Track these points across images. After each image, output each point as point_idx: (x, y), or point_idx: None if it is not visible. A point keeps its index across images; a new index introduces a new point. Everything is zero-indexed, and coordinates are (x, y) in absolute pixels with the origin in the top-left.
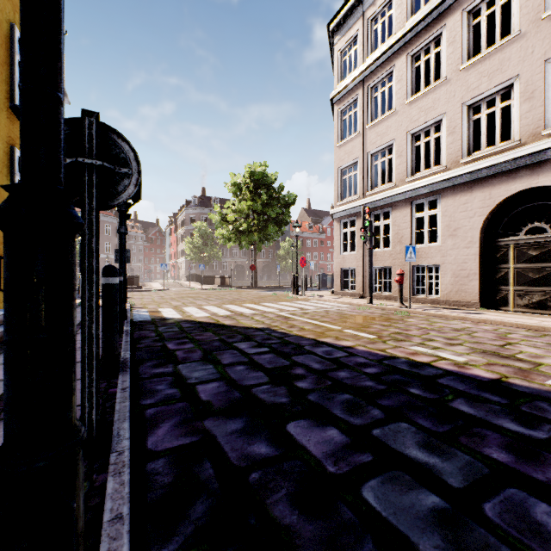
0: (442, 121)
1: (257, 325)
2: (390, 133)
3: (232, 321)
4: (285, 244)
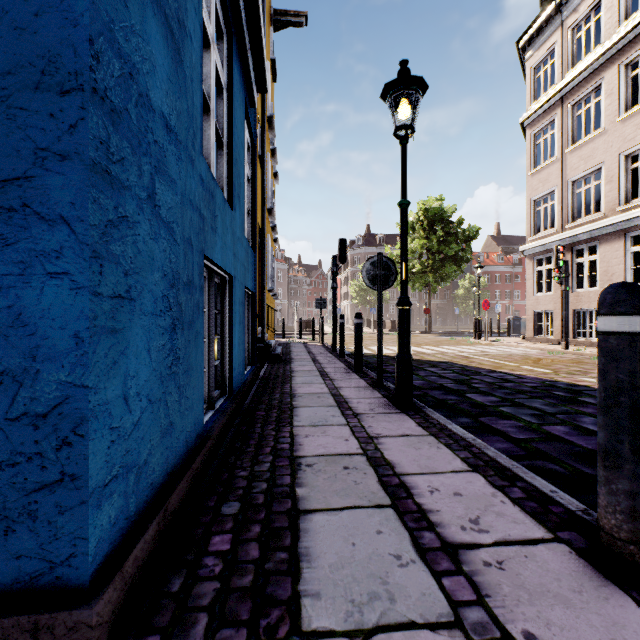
0: None
1: (440, 359)
2: (596, 157)
3: (417, 357)
4: (465, 282)
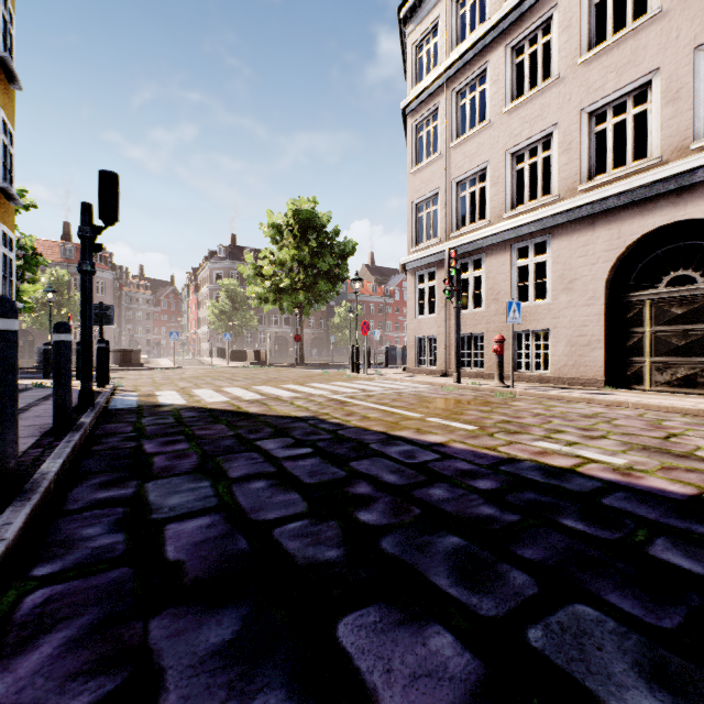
0: (552, 135)
1: (298, 412)
2: (482, 153)
3: (261, 408)
4: (341, 309)
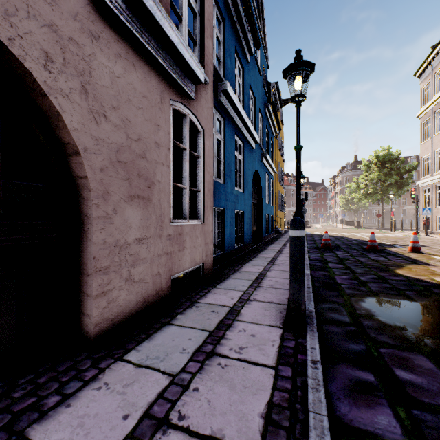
0: None
1: (341, 236)
2: None
3: (335, 235)
4: None
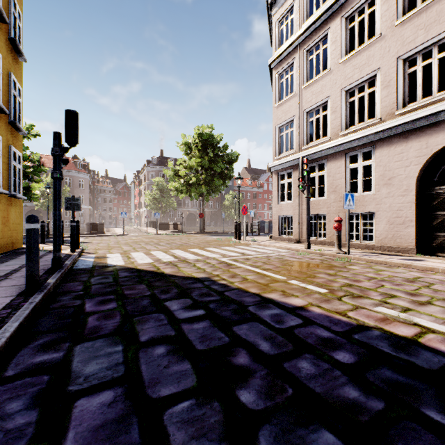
0: (376, 77)
1: (198, 273)
2: (325, 91)
3: (173, 269)
4: (229, 196)
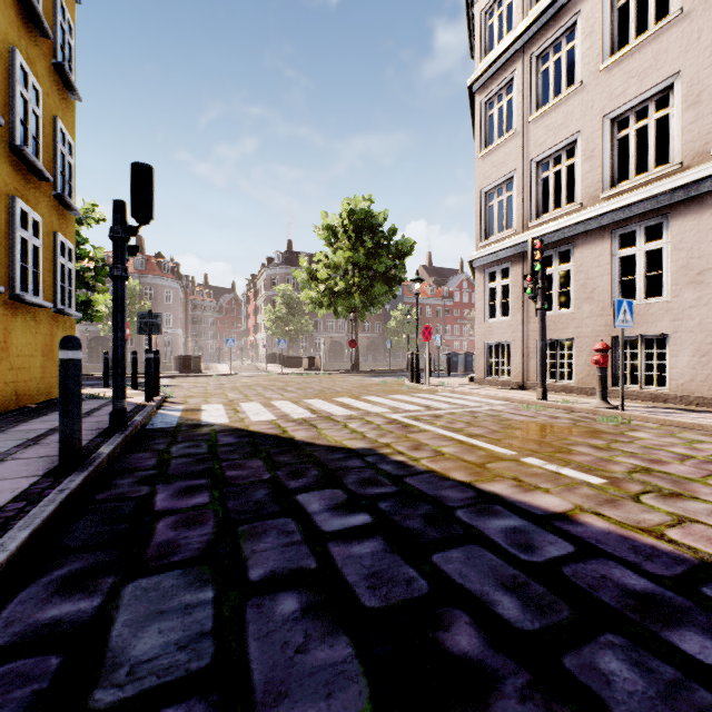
0: (671, 88)
1: (353, 441)
2: (571, 124)
3: (309, 432)
4: (397, 313)
